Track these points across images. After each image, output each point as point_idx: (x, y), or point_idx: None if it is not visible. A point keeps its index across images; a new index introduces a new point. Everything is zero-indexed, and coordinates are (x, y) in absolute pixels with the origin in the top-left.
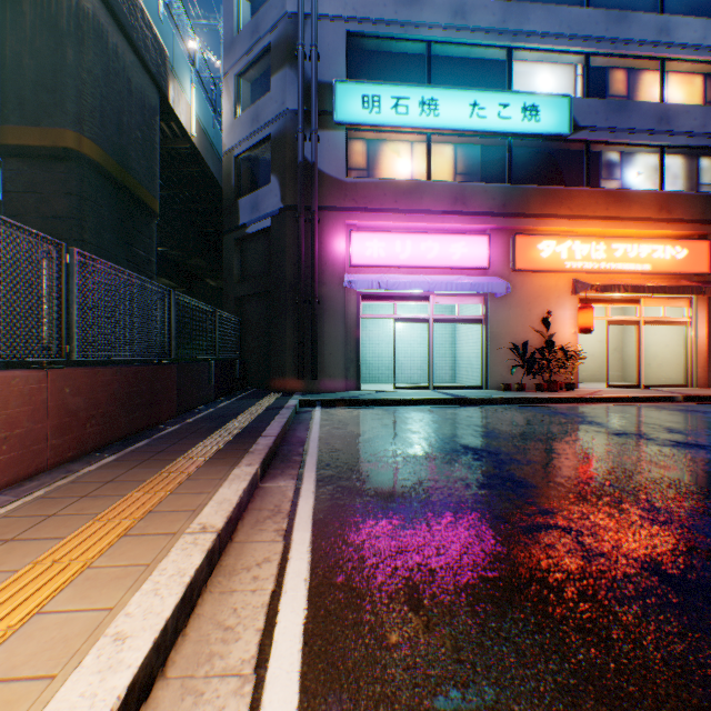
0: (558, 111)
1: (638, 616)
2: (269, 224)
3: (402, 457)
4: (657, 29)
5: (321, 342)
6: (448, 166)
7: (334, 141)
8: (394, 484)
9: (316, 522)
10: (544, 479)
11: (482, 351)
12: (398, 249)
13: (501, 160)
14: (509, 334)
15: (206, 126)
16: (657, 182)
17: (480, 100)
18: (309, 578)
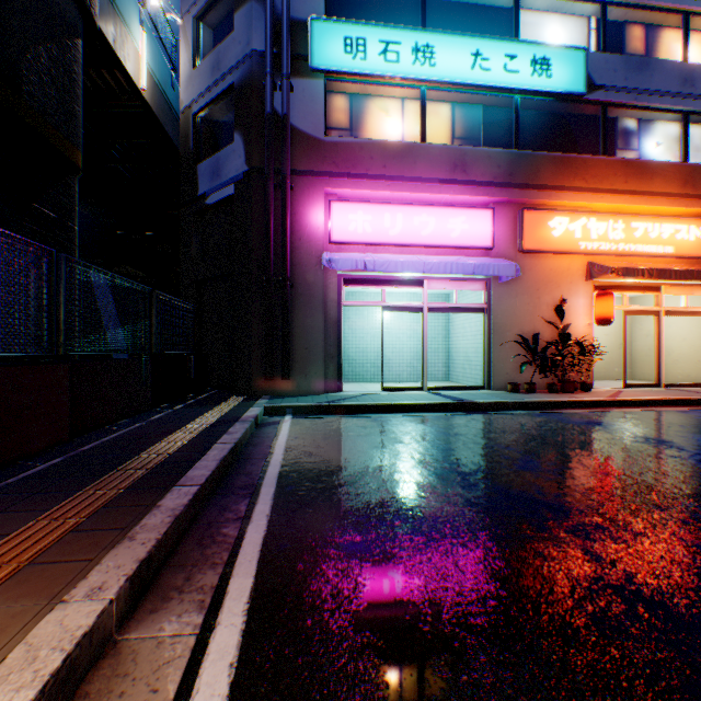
0: (572, 66)
1: None
2: (232, 192)
3: (412, 522)
4: None
5: (295, 334)
6: (444, 128)
7: (311, 91)
8: (413, 625)
9: None
10: None
11: (484, 345)
12: (387, 223)
13: (505, 124)
14: (515, 326)
15: (162, 83)
16: (677, 155)
17: (483, 49)
18: None
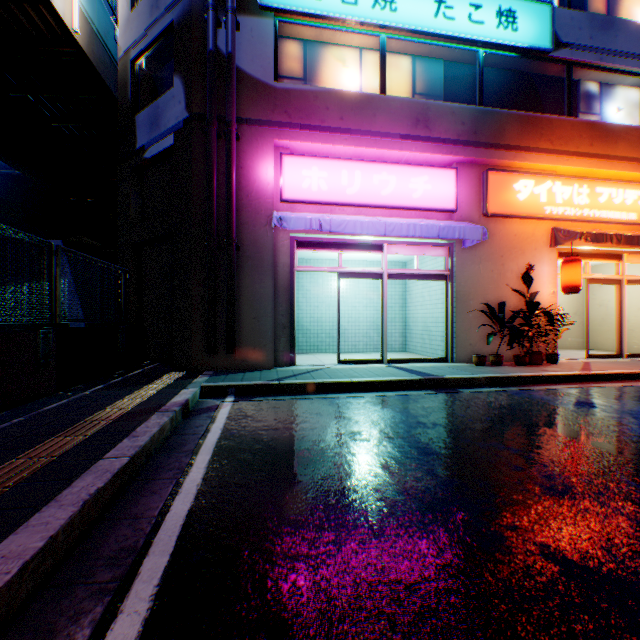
0: (538, 20)
1: None
2: (171, 143)
3: None
4: None
5: (241, 302)
6: (405, 82)
7: (260, 31)
8: None
9: None
10: None
11: (447, 315)
12: (344, 181)
13: (468, 81)
14: (479, 294)
15: (102, 32)
16: (637, 121)
17: None
18: None
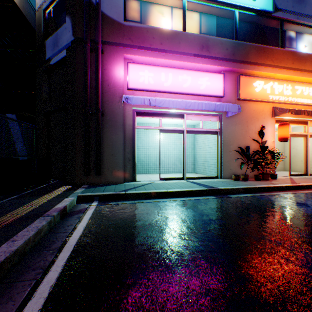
0: None
1: None
2: (64, 55)
3: None
4: None
5: (105, 146)
6: (195, 27)
7: None
8: None
9: None
10: None
11: (218, 153)
12: (163, 79)
13: (229, 28)
14: (235, 142)
15: None
16: None
17: None
18: None
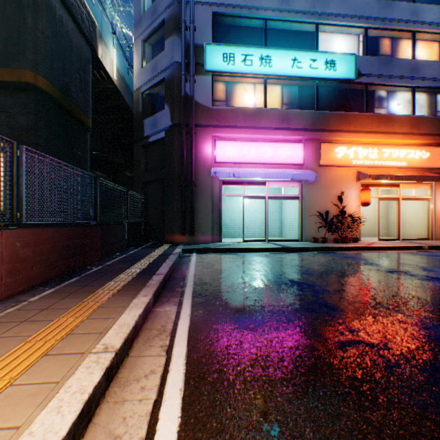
0: (347, 64)
1: (438, 422)
2: (163, 136)
3: (250, 288)
4: (410, 12)
5: (196, 211)
6: (277, 99)
7: (205, 82)
8: (245, 309)
9: (190, 339)
10: (348, 304)
11: (299, 217)
12: (246, 152)
13: (311, 95)
14: (316, 206)
15: (123, 73)
16: (410, 110)
17: (298, 57)
18: (183, 388)
